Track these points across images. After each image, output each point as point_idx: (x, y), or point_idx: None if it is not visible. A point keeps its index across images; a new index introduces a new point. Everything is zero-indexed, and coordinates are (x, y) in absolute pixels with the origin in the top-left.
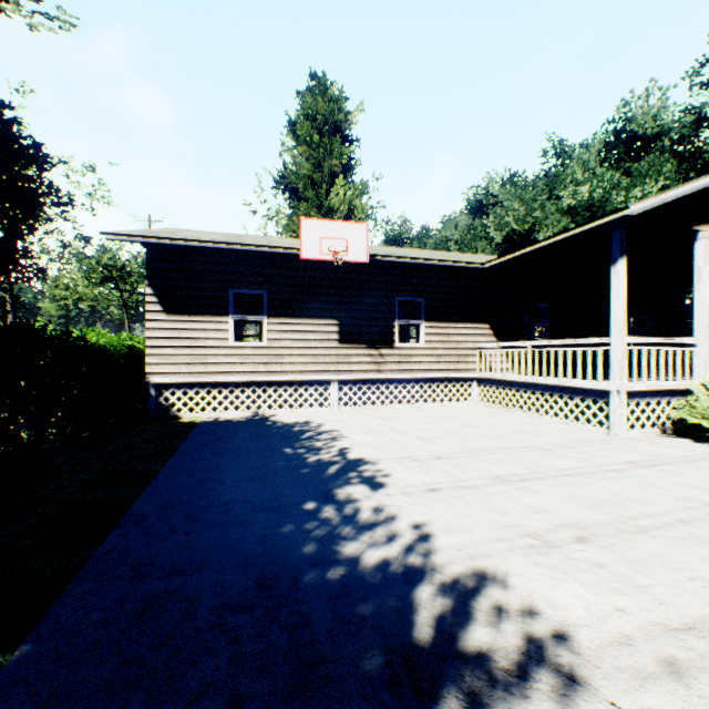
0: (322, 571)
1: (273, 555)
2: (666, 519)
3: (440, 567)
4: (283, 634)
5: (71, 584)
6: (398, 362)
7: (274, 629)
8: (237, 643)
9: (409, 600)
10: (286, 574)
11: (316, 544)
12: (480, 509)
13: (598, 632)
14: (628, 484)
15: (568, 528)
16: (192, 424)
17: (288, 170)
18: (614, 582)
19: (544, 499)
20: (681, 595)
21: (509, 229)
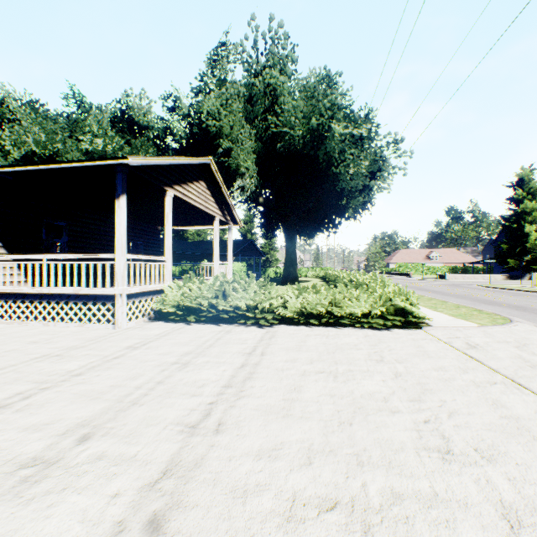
0: None
1: None
2: (151, 384)
3: None
4: None
5: None
6: None
7: None
8: None
9: None
10: None
11: None
12: None
13: None
14: (127, 366)
15: (74, 432)
16: None
17: None
18: (113, 467)
19: (51, 409)
20: (160, 445)
21: (30, 150)
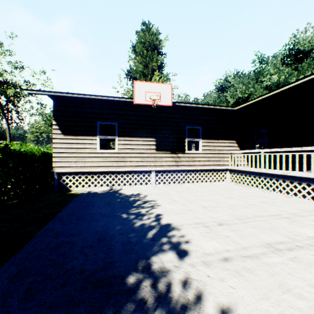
0: None
1: None
2: None
3: None
4: None
5: None
6: (187, 161)
7: None
8: None
9: None
10: None
11: None
12: (274, 288)
13: None
14: None
15: None
16: (75, 195)
17: (132, 68)
18: None
19: None
20: None
21: (237, 97)
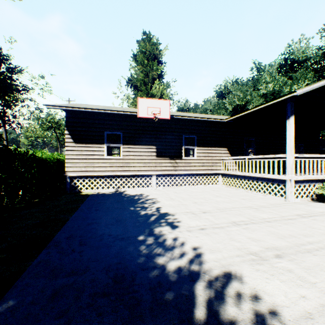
0: (147, 273)
1: (122, 264)
2: (320, 245)
3: (207, 271)
4: (125, 310)
5: (18, 280)
6: (184, 166)
7: (121, 308)
8: (101, 316)
9: (192, 291)
10: (128, 275)
11: (144, 258)
12: (226, 239)
13: (293, 310)
14: (298, 226)
15: (271, 250)
16: (86, 195)
17: (133, 76)
18: (298, 280)
19: (257, 234)
20: None
21: (235, 104)
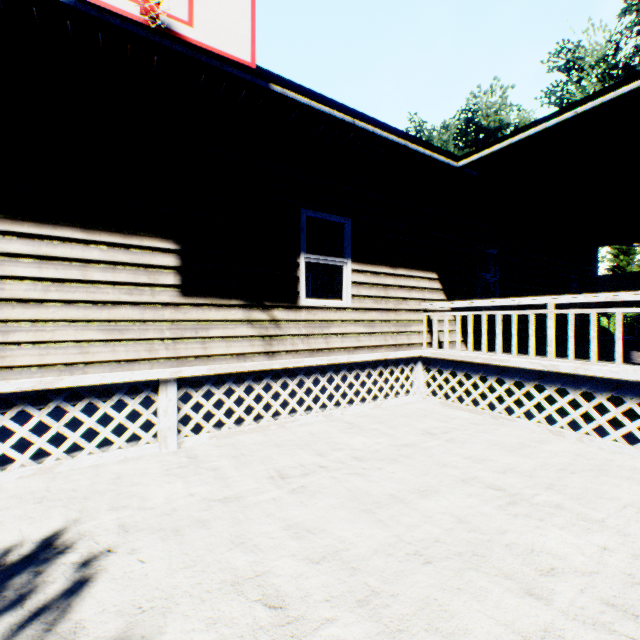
0: None
1: None
2: None
3: None
4: None
5: None
6: (306, 335)
7: None
8: None
9: None
10: None
11: None
12: None
13: None
14: None
15: None
16: None
17: None
18: None
19: None
20: None
21: None
